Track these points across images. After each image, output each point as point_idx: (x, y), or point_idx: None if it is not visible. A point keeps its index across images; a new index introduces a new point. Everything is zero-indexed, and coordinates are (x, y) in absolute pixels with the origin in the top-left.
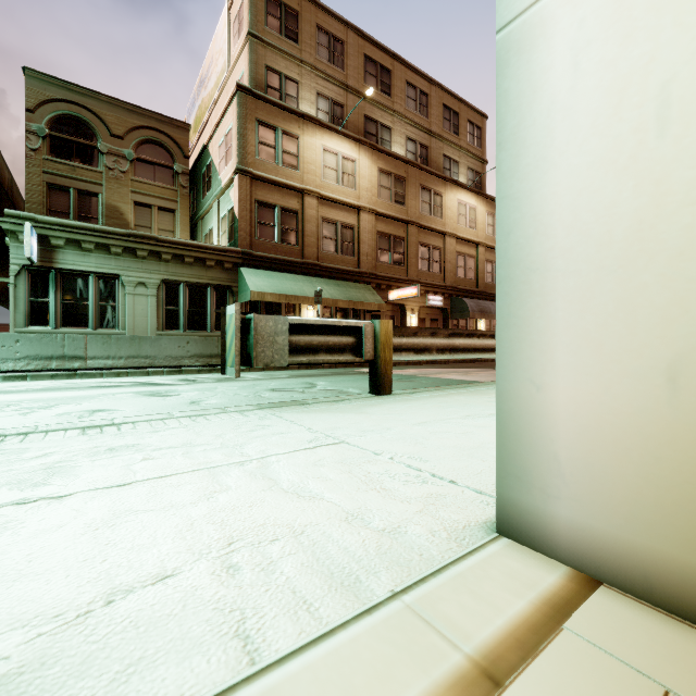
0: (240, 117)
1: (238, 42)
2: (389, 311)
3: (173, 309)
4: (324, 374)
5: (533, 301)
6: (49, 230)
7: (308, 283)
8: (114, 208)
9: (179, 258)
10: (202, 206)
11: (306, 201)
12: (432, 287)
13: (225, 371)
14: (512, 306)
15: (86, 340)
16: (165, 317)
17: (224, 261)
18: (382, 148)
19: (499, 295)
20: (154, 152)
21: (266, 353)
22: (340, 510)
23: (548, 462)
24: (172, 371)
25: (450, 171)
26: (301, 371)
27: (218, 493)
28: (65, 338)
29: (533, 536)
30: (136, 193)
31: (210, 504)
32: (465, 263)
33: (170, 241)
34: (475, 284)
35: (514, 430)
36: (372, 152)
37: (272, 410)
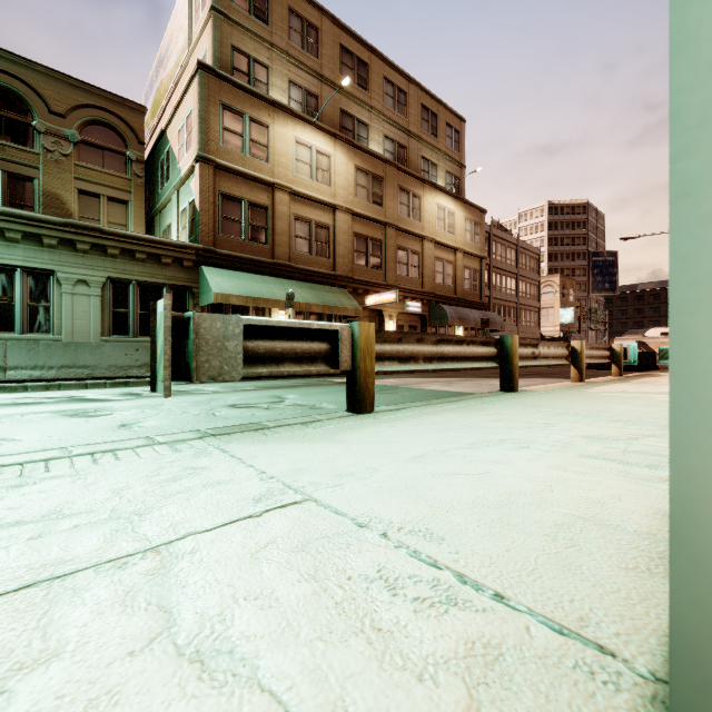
0: (202, 99)
1: (201, 18)
2: (367, 317)
3: (121, 311)
4: (295, 385)
5: None
6: None
7: (279, 285)
8: (54, 196)
9: (129, 253)
10: (160, 198)
11: (276, 196)
12: (410, 293)
13: (156, 387)
14: None
15: (6, 347)
16: (112, 320)
17: (183, 259)
18: (359, 144)
19: (683, 224)
20: (103, 135)
21: (212, 364)
22: None
23: None
24: (116, 383)
25: (429, 173)
26: (270, 382)
27: (23, 672)
28: None
29: None
30: (81, 179)
31: None
32: (444, 269)
33: (117, 234)
34: (454, 290)
35: None
36: (348, 148)
37: (217, 440)
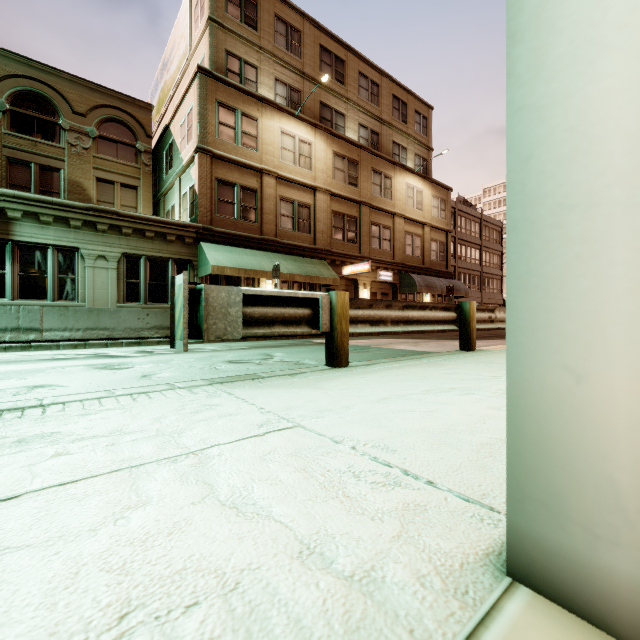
0: (201, 98)
1: (199, 27)
2: (343, 285)
3: (134, 282)
4: (281, 345)
5: (569, 252)
6: (5, 201)
7: (266, 258)
8: (76, 183)
9: (140, 232)
10: (164, 183)
11: (264, 181)
12: (382, 263)
13: (174, 344)
14: (534, 260)
15: (42, 312)
16: (126, 289)
17: (185, 236)
18: (336, 133)
19: (513, 246)
20: (117, 131)
21: (218, 326)
22: (292, 537)
23: (597, 488)
24: (131, 342)
25: (399, 156)
26: (260, 342)
27: (131, 509)
28: (20, 310)
29: (569, 592)
30: (98, 169)
31: (115, 530)
32: (413, 242)
33: (130, 216)
34: (422, 261)
35: (538, 435)
36: (327, 136)
37: (223, 386)
